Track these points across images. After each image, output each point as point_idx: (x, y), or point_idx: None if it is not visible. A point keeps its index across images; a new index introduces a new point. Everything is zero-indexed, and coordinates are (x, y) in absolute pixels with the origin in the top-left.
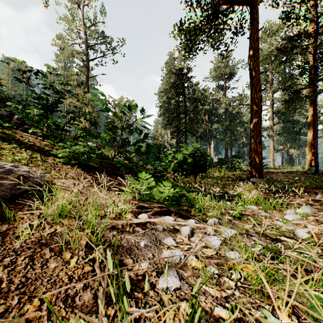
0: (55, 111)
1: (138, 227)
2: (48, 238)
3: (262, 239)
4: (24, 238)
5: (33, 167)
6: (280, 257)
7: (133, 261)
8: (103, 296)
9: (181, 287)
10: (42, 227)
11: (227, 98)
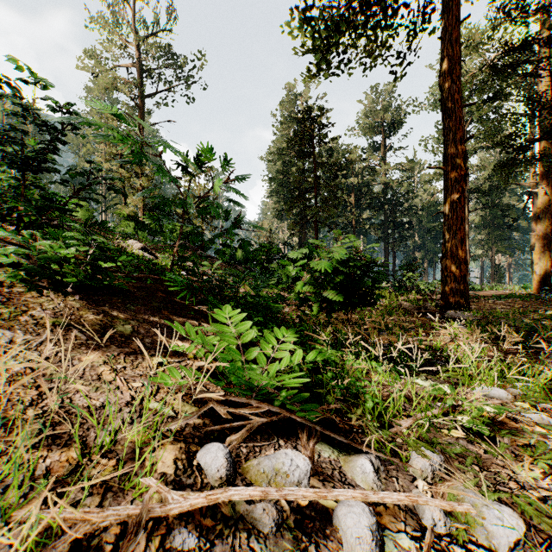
0: (43, 169)
1: (184, 530)
2: None
3: None
4: None
5: None
6: None
7: None
8: None
9: None
10: None
11: (388, 165)
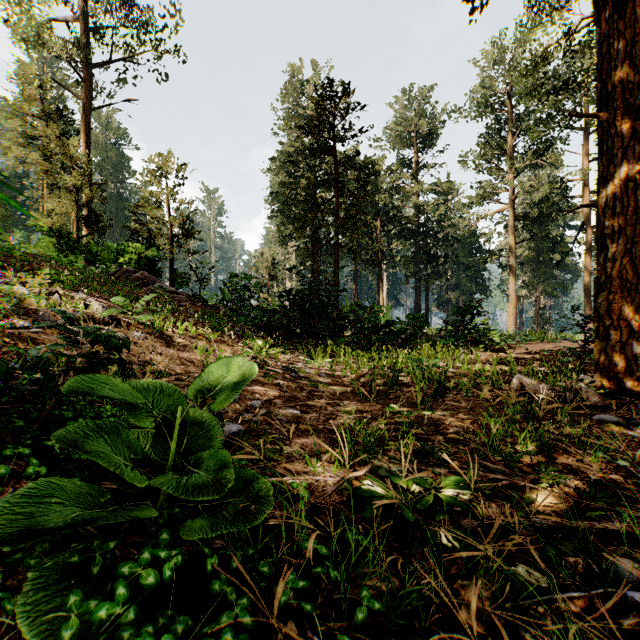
0: None
1: None
2: None
3: None
4: None
5: None
6: None
7: None
8: None
9: None
10: None
11: (421, 184)
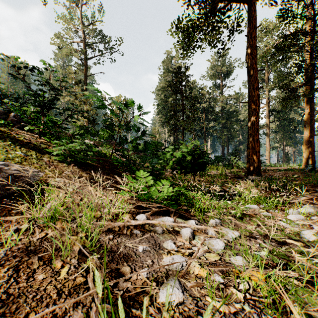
0: (51, 108)
1: (136, 230)
2: (38, 244)
3: (267, 242)
4: (11, 245)
5: (26, 165)
6: (290, 263)
7: (131, 269)
8: (96, 316)
9: (185, 301)
10: (32, 231)
11: (224, 96)
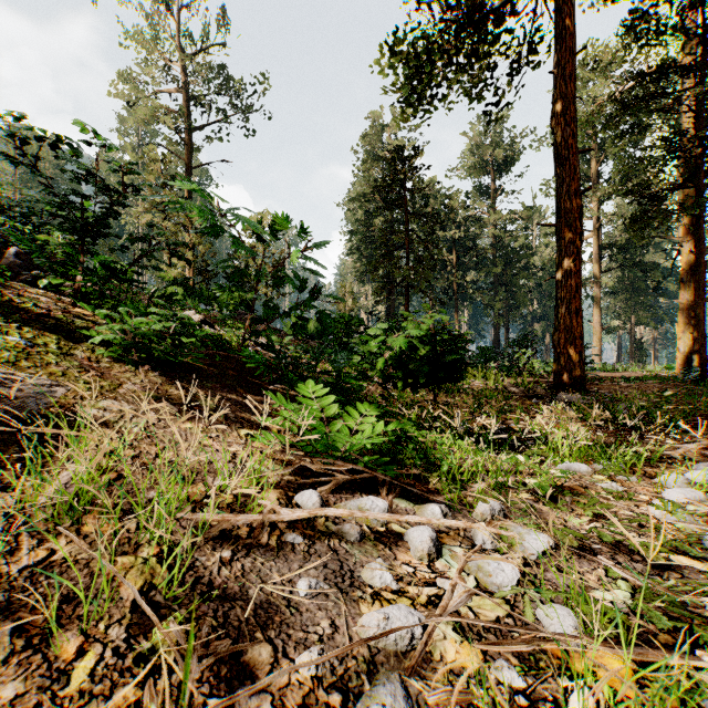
0: (103, 235)
1: (293, 533)
2: (21, 584)
3: (623, 561)
4: None
5: (29, 369)
6: (700, 630)
7: (275, 653)
8: None
9: None
10: (12, 545)
11: (499, 214)
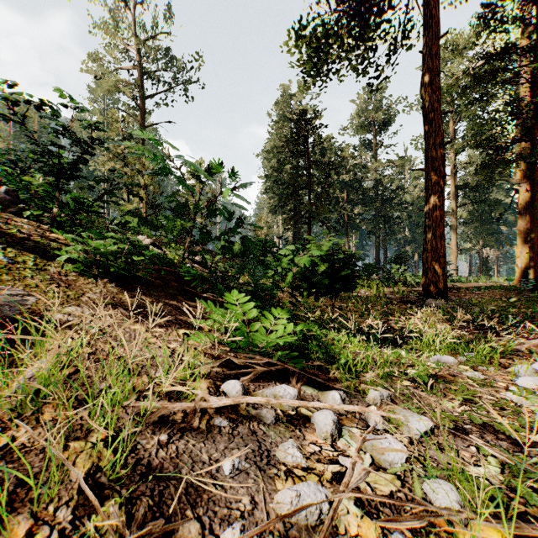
0: (73, 177)
1: (220, 417)
2: None
3: (490, 439)
4: None
5: (8, 281)
6: None
7: (202, 529)
8: None
9: None
10: None
11: (379, 162)
